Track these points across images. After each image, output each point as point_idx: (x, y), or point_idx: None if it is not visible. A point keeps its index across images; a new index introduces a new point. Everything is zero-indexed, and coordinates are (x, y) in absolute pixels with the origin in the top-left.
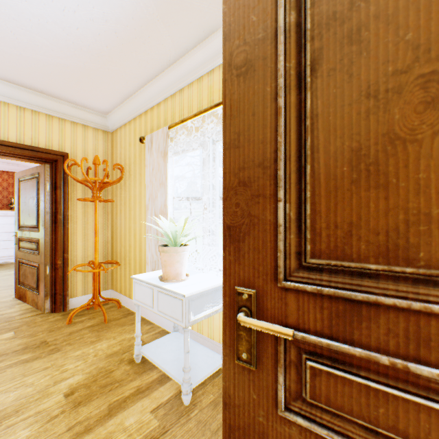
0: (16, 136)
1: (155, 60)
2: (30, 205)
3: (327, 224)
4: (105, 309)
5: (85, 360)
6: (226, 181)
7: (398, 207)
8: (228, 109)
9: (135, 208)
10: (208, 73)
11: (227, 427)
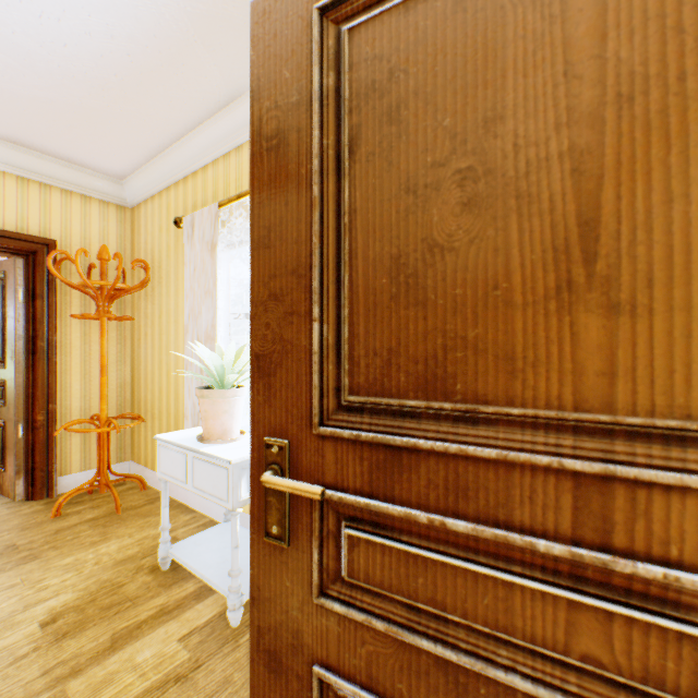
0: None
1: (196, 100)
2: None
3: (366, 351)
4: (117, 492)
5: (79, 571)
6: (254, 293)
7: (437, 329)
8: (257, 194)
9: (169, 330)
10: None
11: (256, 631)
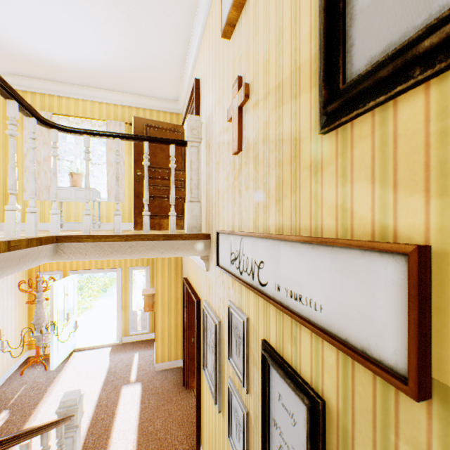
0: None
1: (49, 76)
2: None
3: (151, 161)
4: None
5: None
6: (134, 152)
7: (158, 160)
8: None
9: None
10: (83, 99)
11: (135, 194)
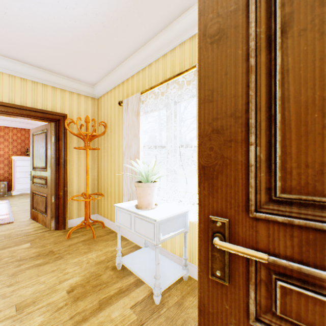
0: (31, 102)
1: (131, 43)
2: (41, 152)
3: (298, 164)
4: (93, 228)
5: (80, 266)
6: (200, 129)
7: None
8: (203, 71)
9: (115, 154)
10: (171, 50)
11: None
